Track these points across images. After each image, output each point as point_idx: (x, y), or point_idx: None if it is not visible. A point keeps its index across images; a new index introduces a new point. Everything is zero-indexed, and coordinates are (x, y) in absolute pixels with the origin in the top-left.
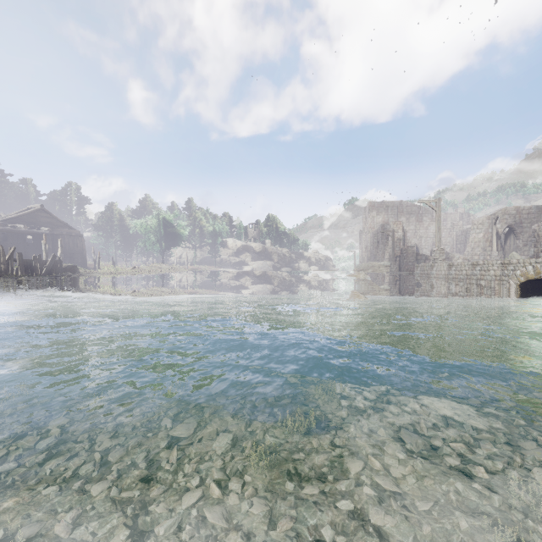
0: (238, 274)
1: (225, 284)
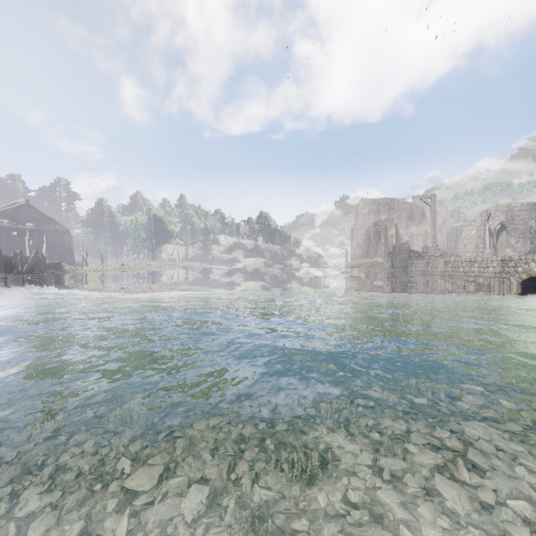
0: (230, 271)
1: (216, 281)
